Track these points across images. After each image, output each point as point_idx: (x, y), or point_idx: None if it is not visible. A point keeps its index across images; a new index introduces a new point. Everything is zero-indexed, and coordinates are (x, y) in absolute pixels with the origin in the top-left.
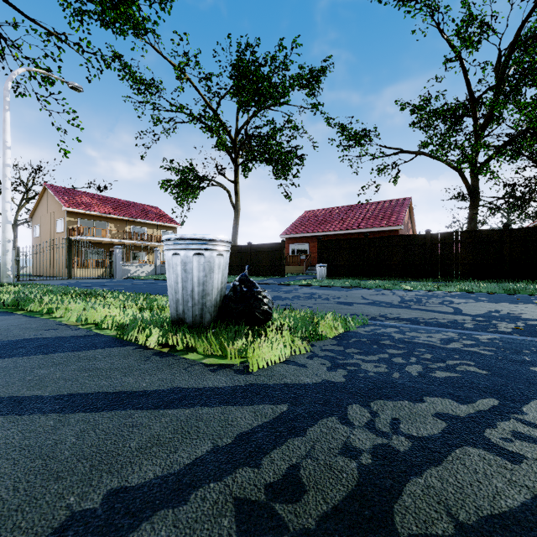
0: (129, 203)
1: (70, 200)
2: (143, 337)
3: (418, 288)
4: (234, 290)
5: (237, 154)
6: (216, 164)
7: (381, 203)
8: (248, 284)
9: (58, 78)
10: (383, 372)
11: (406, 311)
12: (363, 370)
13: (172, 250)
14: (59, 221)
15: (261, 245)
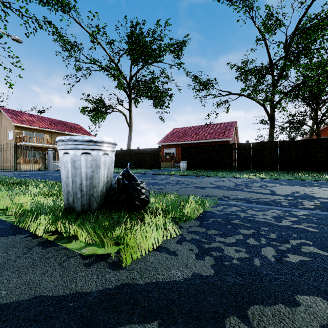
0: (59, 121)
1: (18, 118)
2: (34, 226)
3: (243, 176)
4: (118, 183)
5: (130, 92)
6: (117, 97)
7: (219, 124)
8: (129, 178)
9: (3, 32)
10: (245, 258)
11: (241, 193)
12: (227, 256)
13: (63, 150)
14: (9, 132)
15: (145, 149)
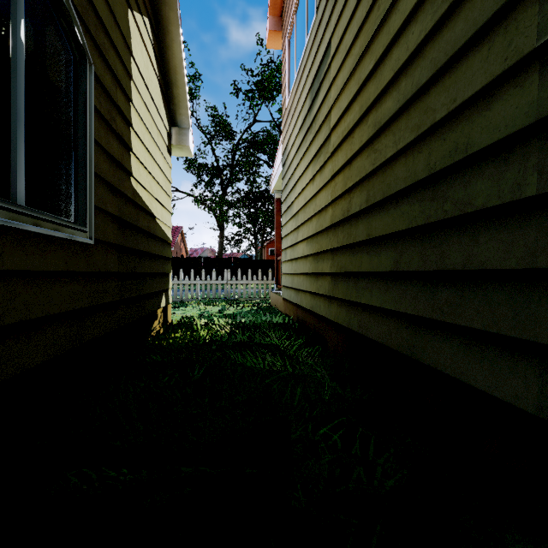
0: None
1: None
2: None
3: None
4: None
5: None
6: None
7: None
8: None
9: None
10: None
11: None
12: None
13: None
14: None
15: None
